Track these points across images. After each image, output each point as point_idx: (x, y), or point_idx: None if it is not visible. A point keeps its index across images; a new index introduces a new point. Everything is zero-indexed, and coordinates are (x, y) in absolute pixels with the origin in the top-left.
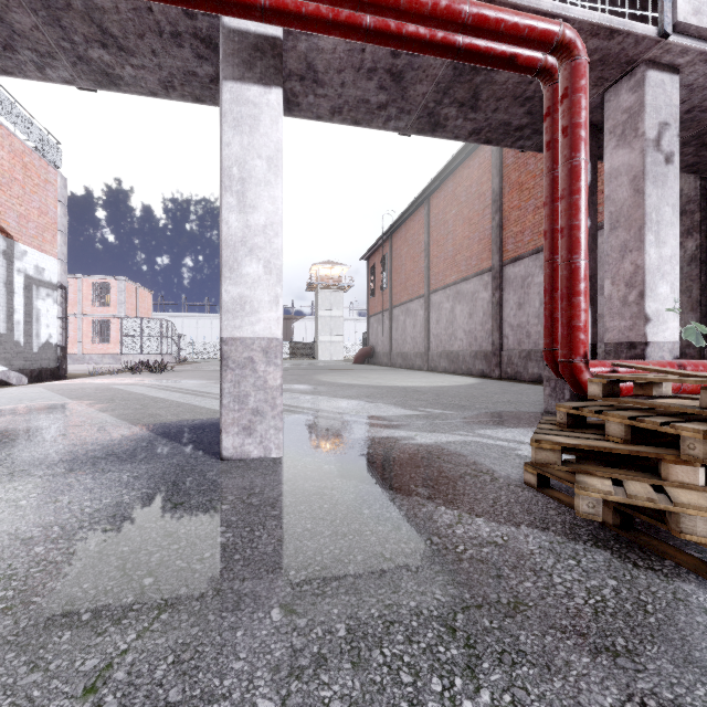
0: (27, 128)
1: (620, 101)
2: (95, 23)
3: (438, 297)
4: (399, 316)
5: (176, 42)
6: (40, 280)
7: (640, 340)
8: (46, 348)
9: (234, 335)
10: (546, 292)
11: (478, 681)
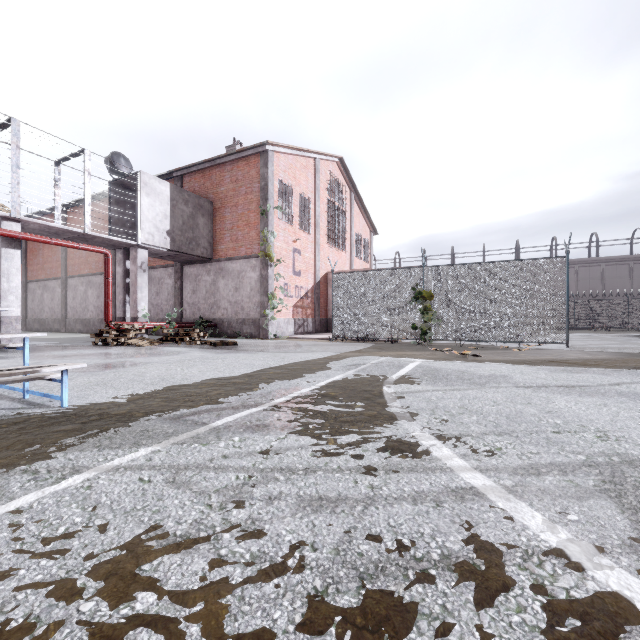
0: None
1: (133, 252)
2: None
3: (74, 282)
4: (36, 290)
5: None
6: None
7: (137, 317)
8: None
9: (6, 315)
10: (105, 305)
11: (77, 349)
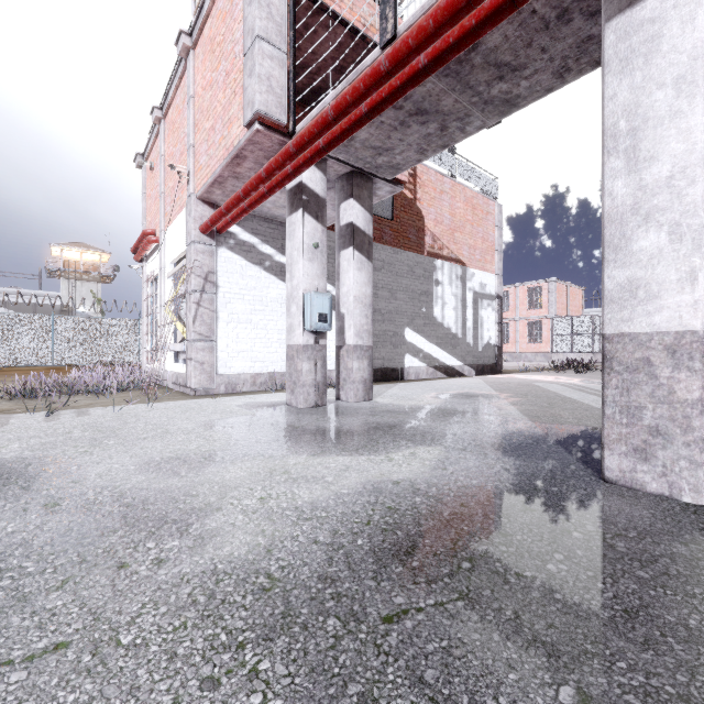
0: (474, 178)
1: None
2: (491, 65)
3: None
4: None
5: (563, 22)
6: (483, 293)
7: None
8: (487, 348)
9: (620, 330)
10: None
11: None
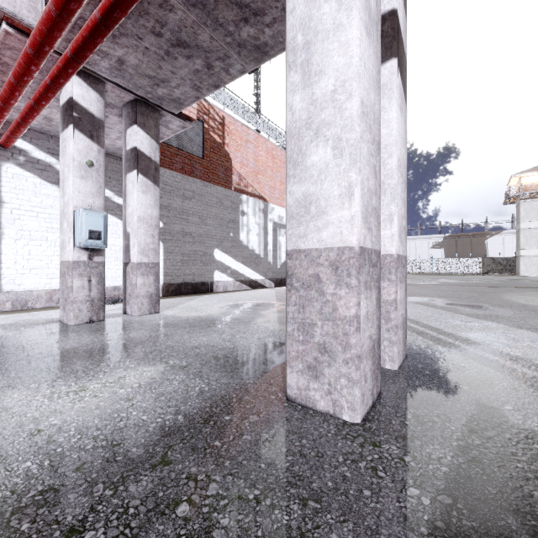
0: (274, 134)
1: None
2: (233, 3)
3: None
4: None
5: None
6: (281, 224)
7: None
8: (284, 266)
9: (298, 246)
10: None
11: None
